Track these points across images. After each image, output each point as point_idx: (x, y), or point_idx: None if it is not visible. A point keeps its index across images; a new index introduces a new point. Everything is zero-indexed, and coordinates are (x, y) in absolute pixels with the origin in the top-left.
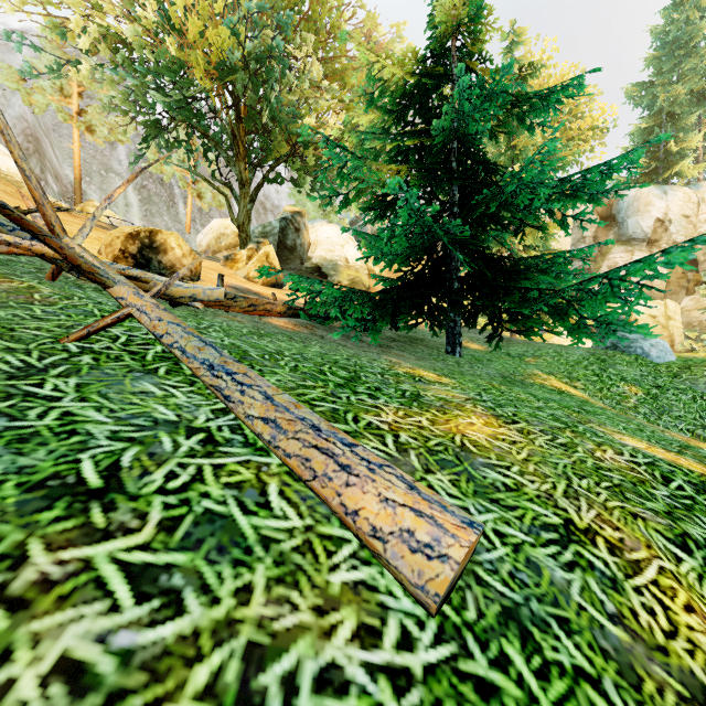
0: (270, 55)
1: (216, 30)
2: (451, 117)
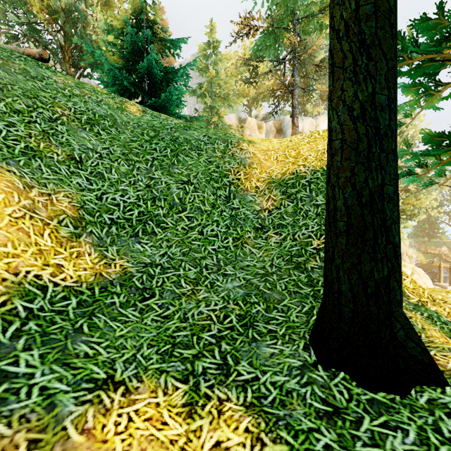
0: (75, 8)
1: None
2: (133, 40)
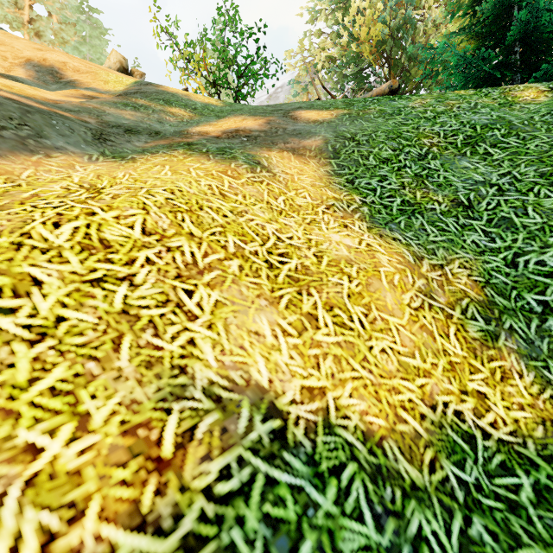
0: (404, 23)
1: (375, 27)
2: None
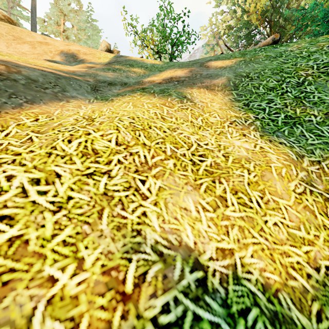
0: None
1: (260, 2)
2: None
